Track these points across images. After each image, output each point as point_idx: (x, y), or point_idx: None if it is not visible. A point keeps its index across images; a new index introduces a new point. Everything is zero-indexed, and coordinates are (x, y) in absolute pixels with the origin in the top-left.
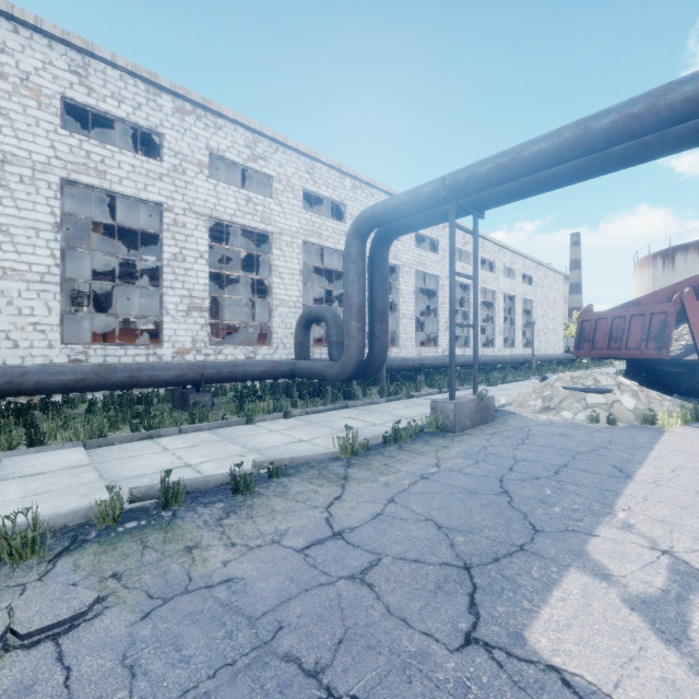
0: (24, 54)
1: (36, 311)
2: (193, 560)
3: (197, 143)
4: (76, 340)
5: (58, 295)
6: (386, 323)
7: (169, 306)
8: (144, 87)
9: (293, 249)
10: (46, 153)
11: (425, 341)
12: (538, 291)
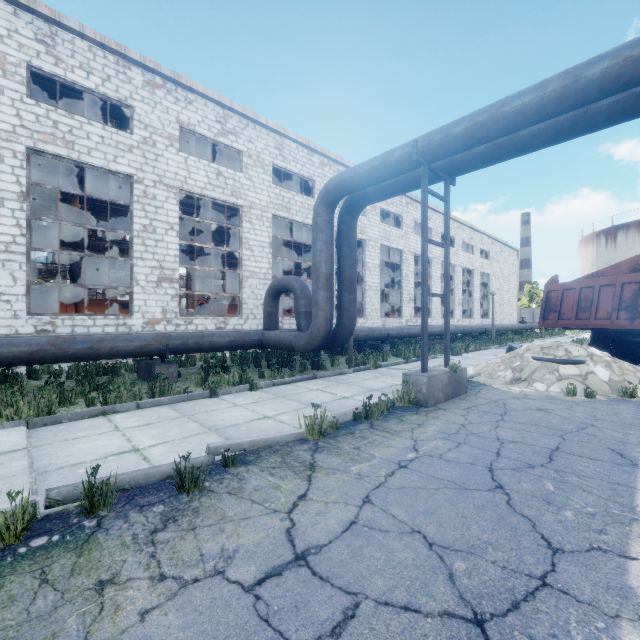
0: None
1: (1, 281)
2: (101, 609)
3: (167, 117)
4: (48, 310)
5: (24, 265)
6: (354, 293)
7: (139, 277)
8: (114, 59)
9: (263, 222)
10: (11, 121)
11: (389, 312)
12: (494, 265)
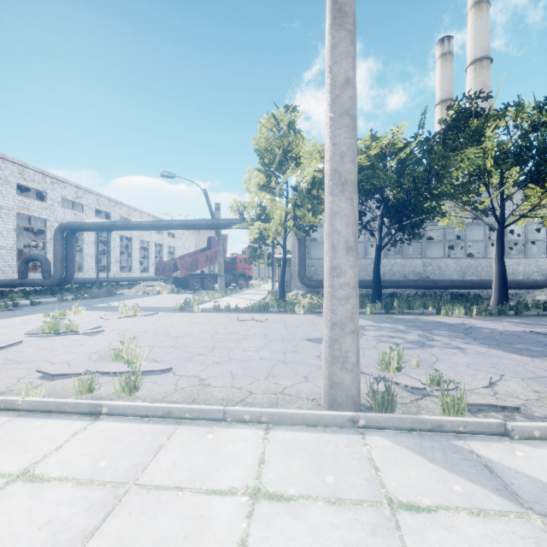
0: None
1: None
2: (34, 308)
3: None
4: None
5: None
6: (74, 264)
7: None
8: None
9: (10, 217)
10: None
11: (104, 268)
12: (179, 241)
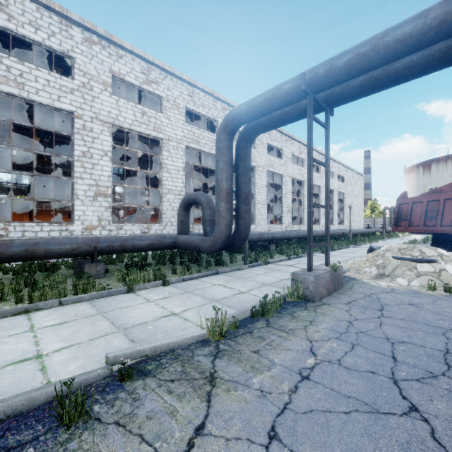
0: None
1: None
2: None
3: (102, 67)
4: (7, 219)
5: None
6: (249, 205)
7: (79, 192)
8: (58, 19)
9: (178, 152)
10: None
11: (272, 220)
12: (348, 186)
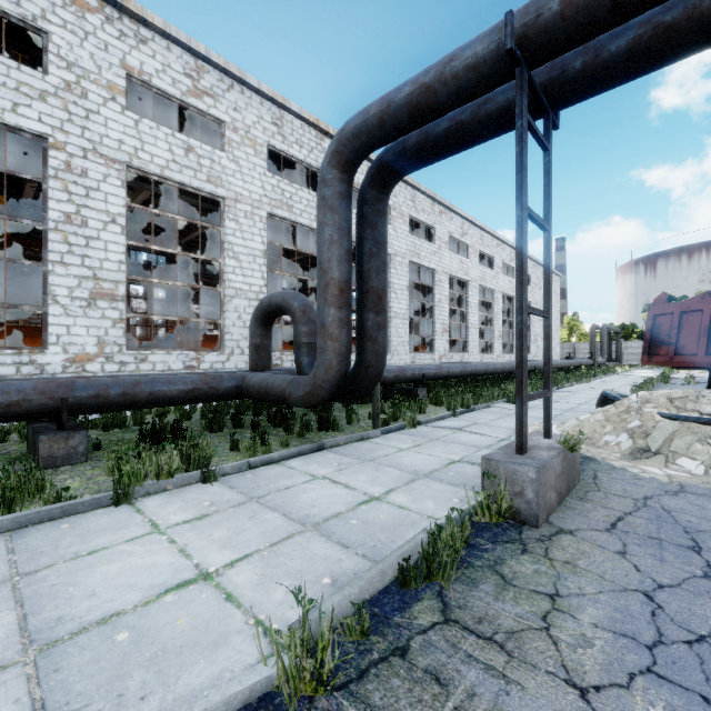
0: None
1: None
2: None
3: (106, 56)
4: None
5: None
6: (383, 314)
7: (58, 291)
8: None
9: (254, 223)
10: None
11: (417, 346)
12: (536, 292)
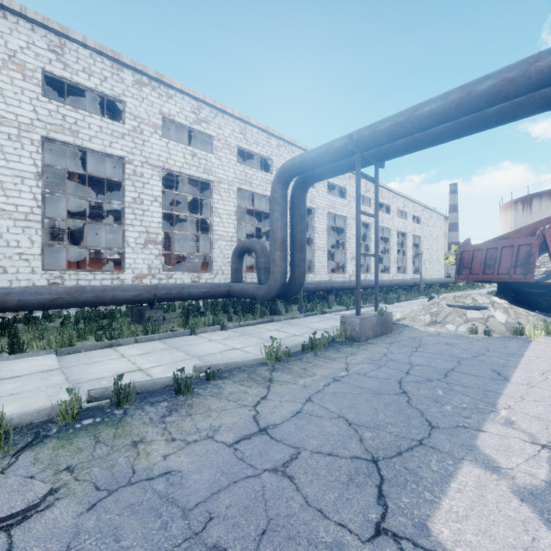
0: (11, 35)
1: (21, 244)
2: (138, 454)
3: (152, 109)
4: (55, 267)
5: (39, 231)
6: (304, 253)
7: (130, 240)
8: (109, 64)
9: (229, 194)
10: (29, 116)
11: (335, 268)
12: (425, 228)
